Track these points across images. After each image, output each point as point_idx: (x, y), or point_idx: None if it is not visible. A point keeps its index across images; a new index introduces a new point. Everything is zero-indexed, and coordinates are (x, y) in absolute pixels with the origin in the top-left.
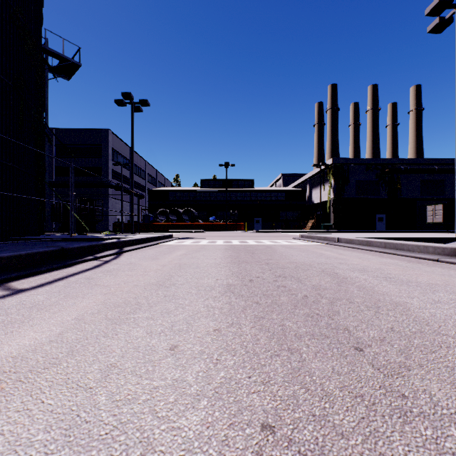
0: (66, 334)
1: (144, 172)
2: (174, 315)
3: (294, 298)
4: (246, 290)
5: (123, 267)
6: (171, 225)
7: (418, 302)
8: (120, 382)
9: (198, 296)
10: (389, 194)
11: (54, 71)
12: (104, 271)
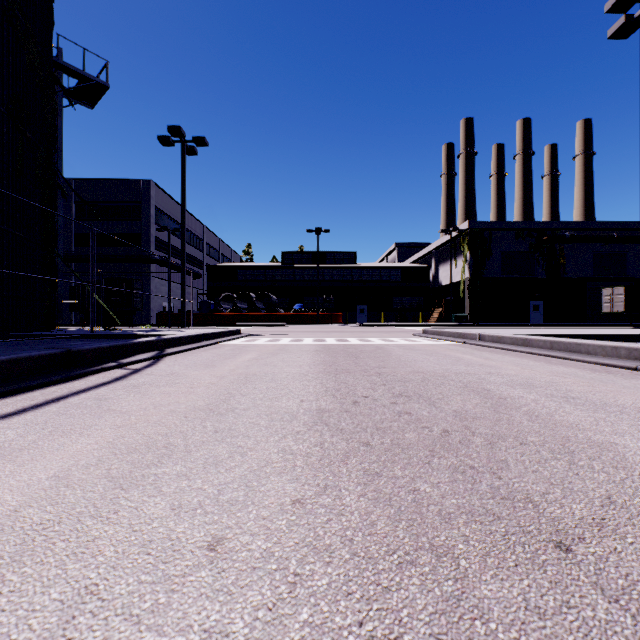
0: (25, 511)
1: (202, 242)
2: (225, 469)
3: (428, 436)
4: (349, 420)
5: (159, 380)
6: (239, 316)
7: (635, 443)
8: (93, 638)
9: (270, 430)
10: (548, 272)
11: (71, 96)
12: (128, 387)
